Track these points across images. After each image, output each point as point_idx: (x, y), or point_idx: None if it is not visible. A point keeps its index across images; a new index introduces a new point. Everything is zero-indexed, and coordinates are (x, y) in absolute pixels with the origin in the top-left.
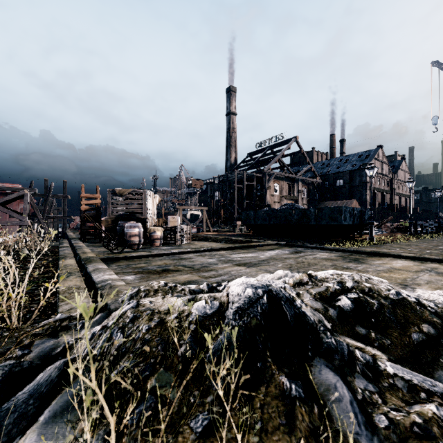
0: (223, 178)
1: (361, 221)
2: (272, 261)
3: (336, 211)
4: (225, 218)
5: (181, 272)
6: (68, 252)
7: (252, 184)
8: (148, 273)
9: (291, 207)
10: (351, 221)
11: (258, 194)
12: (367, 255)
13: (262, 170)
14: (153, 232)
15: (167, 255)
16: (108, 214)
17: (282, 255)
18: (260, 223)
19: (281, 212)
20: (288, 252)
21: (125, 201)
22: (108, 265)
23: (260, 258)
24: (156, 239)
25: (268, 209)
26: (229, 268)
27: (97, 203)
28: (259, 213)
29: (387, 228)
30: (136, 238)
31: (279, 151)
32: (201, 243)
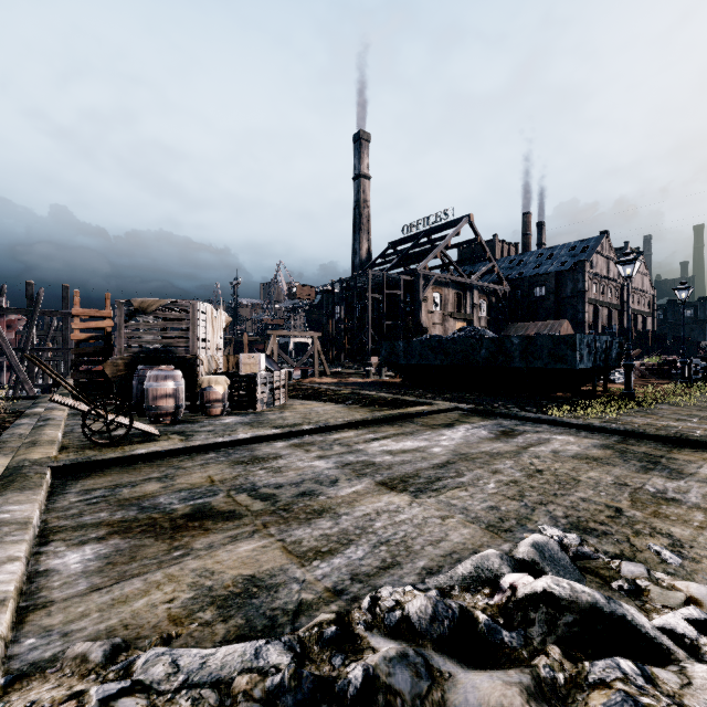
0: (349, 284)
1: (606, 361)
2: (467, 470)
3: (563, 343)
4: (352, 350)
5: (238, 524)
6: (23, 431)
7: (396, 293)
8: (144, 529)
9: (473, 334)
10: (590, 361)
11: (407, 310)
12: (661, 441)
13: (414, 270)
14: (207, 386)
15: (225, 445)
16: (117, 351)
17: (479, 445)
18: (416, 362)
19: (455, 343)
20: (488, 435)
21: (153, 324)
22: (61, 489)
23: (435, 456)
24: (214, 400)
25: (430, 337)
26: (367, 500)
27: (105, 326)
28: (414, 345)
29: (634, 369)
30: (167, 401)
31: (441, 239)
32: (306, 407)
